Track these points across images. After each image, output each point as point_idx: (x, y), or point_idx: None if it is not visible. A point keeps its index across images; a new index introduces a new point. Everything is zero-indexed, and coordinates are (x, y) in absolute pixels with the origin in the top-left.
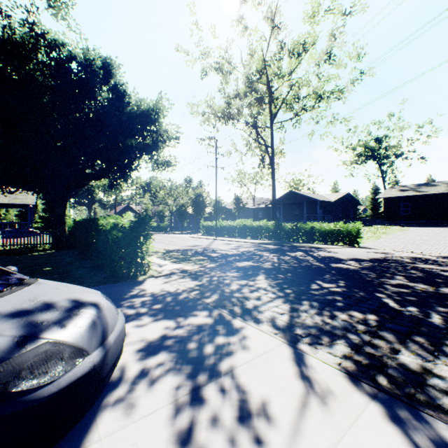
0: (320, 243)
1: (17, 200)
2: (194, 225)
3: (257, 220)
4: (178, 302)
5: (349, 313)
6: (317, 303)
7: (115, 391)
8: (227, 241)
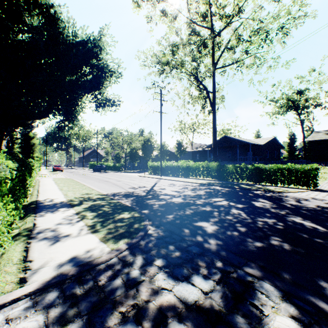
0: (269, 185)
1: None
2: (143, 165)
3: (195, 161)
4: None
5: None
6: None
7: None
8: (171, 180)
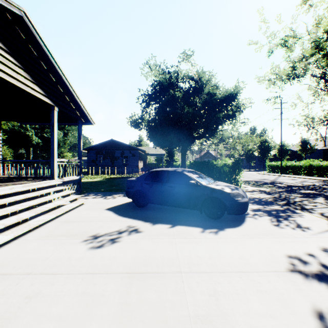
0: None
1: (158, 152)
2: (259, 165)
3: None
4: (261, 201)
5: None
6: None
7: (248, 215)
8: (291, 177)
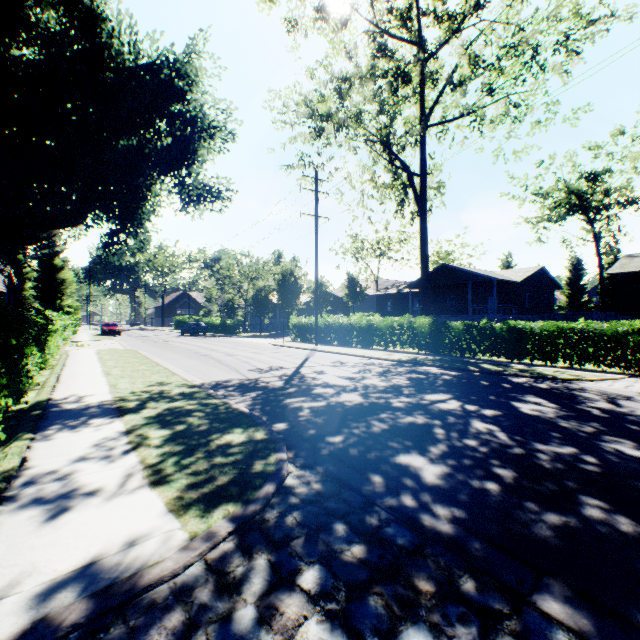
0: (539, 364)
1: None
2: (281, 323)
3: (384, 314)
4: None
5: None
6: None
7: None
8: (337, 354)
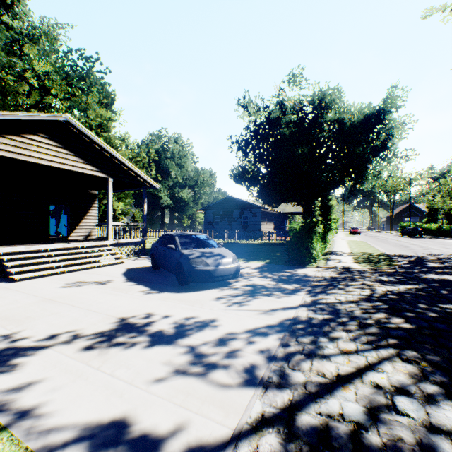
0: None
1: (297, 209)
2: None
3: None
4: (296, 279)
5: (390, 317)
6: (386, 306)
7: (224, 287)
8: None
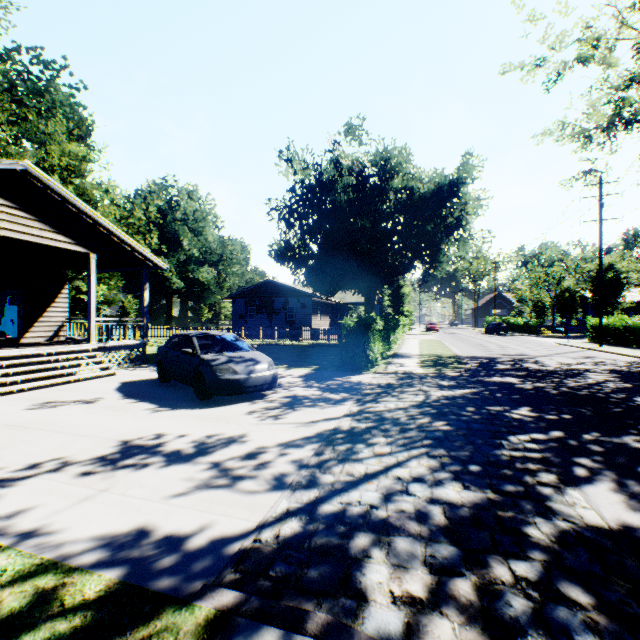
0: None
1: (361, 299)
2: None
3: None
4: (347, 387)
5: (434, 421)
6: (434, 411)
7: (258, 400)
8: (607, 353)
